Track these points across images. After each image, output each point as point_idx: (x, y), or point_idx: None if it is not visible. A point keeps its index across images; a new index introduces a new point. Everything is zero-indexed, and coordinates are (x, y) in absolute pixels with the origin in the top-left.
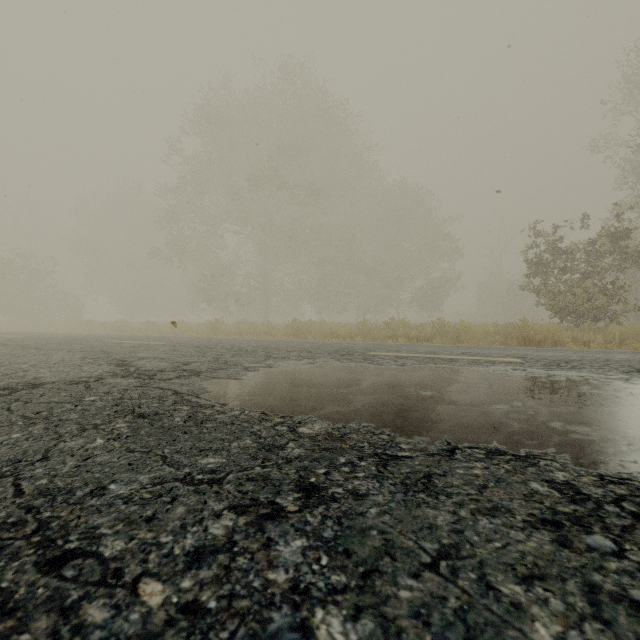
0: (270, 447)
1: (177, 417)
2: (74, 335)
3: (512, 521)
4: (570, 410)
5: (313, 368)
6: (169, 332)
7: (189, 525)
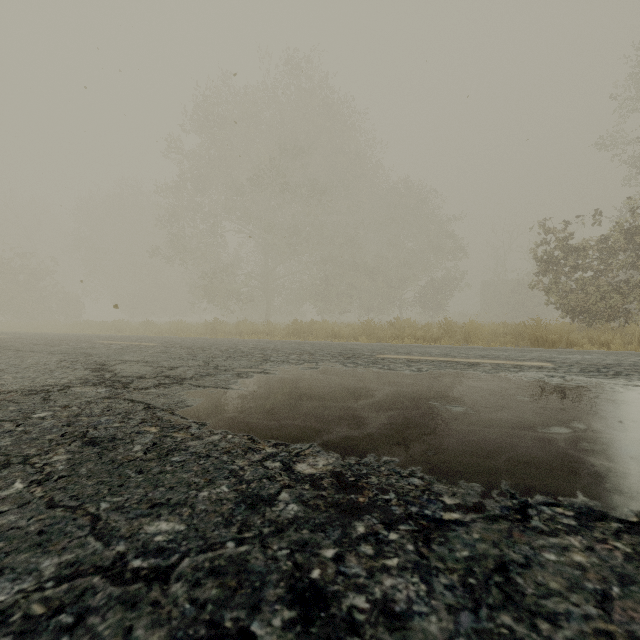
0: (254, 500)
1: (137, 444)
2: (66, 335)
3: None
4: None
5: (315, 374)
6: (167, 332)
7: None
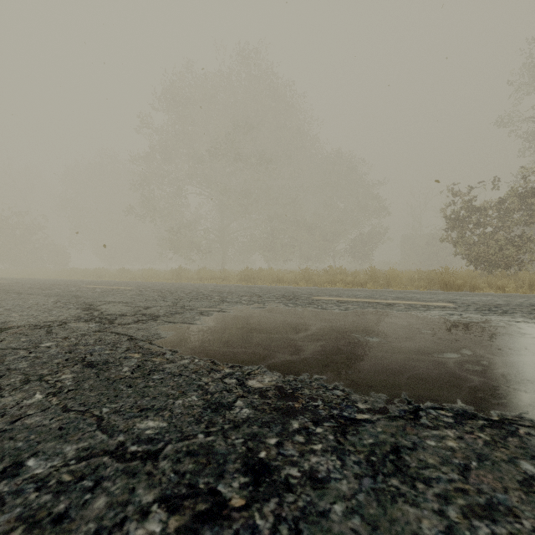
0: (216, 406)
1: (125, 366)
2: (57, 281)
3: (520, 530)
4: (524, 360)
5: (263, 312)
6: (140, 278)
7: (105, 531)
